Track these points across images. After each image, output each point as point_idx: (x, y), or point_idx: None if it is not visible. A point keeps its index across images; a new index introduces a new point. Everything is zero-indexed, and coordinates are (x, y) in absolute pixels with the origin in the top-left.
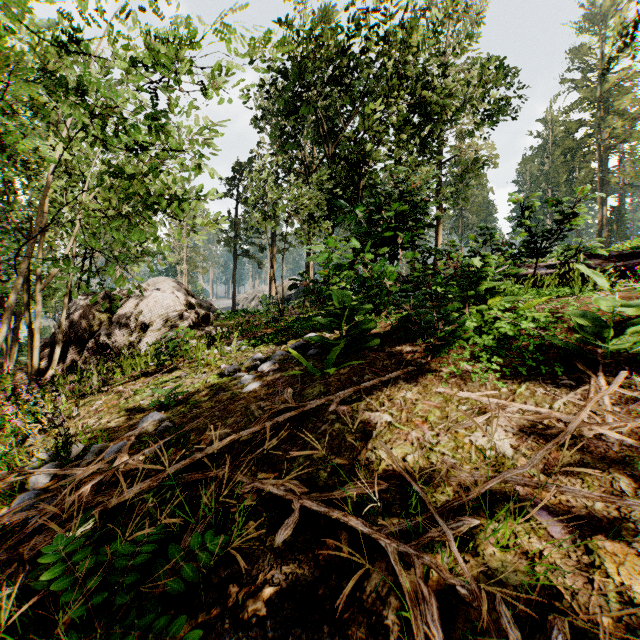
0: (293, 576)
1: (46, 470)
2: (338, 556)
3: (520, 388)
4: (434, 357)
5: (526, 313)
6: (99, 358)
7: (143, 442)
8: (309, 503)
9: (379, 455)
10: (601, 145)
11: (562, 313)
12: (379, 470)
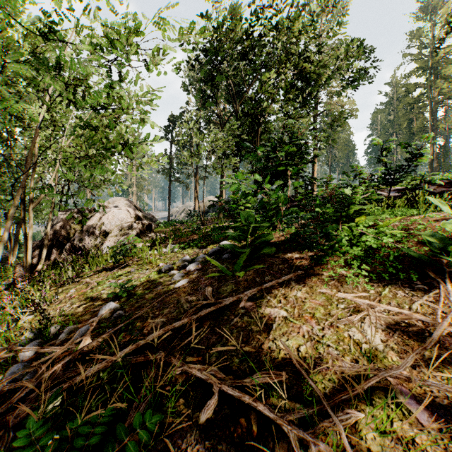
0: (214, 450)
1: (31, 348)
2: (249, 434)
3: (384, 290)
4: (316, 263)
5: (385, 230)
6: (73, 256)
7: (102, 326)
8: (226, 388)
9: (278, 345)
10: (432, 101)
11: (412, 229)
12: (279, 358)
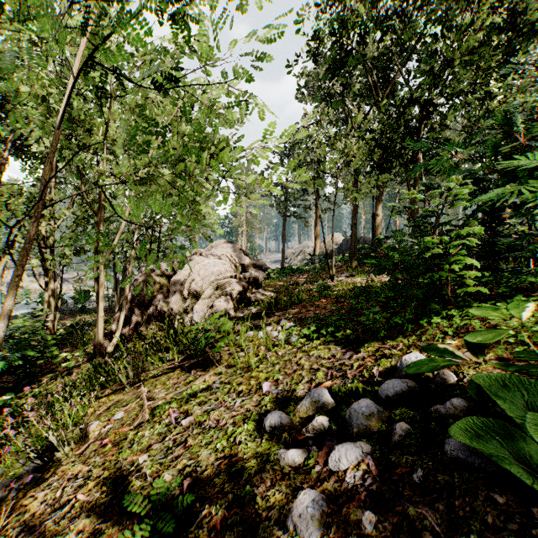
0: None
1: None
2: None
3: None
4: None
5: None
6: (155, 327)
7: None
8: None
9: None
10: None
11: None
12: None
